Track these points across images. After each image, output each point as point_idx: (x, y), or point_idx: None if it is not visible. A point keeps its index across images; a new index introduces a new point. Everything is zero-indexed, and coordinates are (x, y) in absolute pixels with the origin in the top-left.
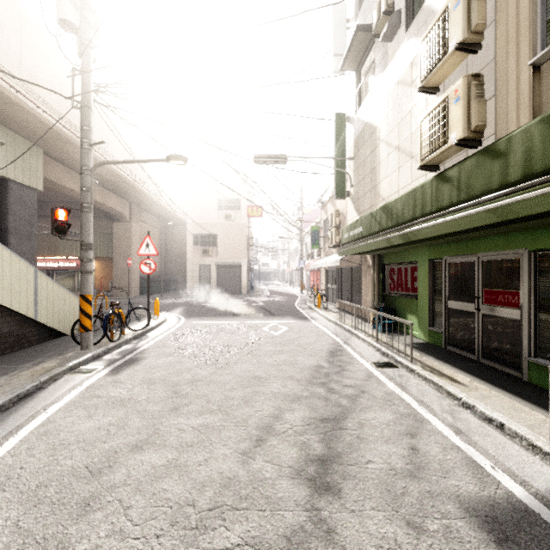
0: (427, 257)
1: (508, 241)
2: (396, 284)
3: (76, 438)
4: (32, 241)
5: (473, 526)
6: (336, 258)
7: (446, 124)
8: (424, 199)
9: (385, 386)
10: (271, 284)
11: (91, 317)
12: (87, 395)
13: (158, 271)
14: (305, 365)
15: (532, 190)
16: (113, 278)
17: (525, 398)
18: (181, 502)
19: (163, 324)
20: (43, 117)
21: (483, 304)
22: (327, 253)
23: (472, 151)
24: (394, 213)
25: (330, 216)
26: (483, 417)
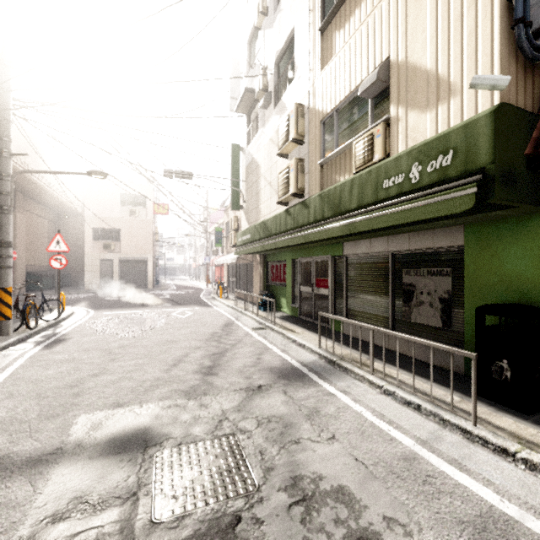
0: (290, 258)
1: (324, 250)
2: (275, 277)
3: (46, 377)
4: None
5: (272, 375)
6: (234, 256)
7: (288, 182)
8: (280, 223)
9: (255, 338)
10: (177, 278)
11: (12, 307)
12: (34, 361)
13: (47, 266)
14: (205, 333)
15: (314, 229)
16: None
17: (324, 335)
18: (134, 387)
19: (73, 315)
20: None
21: (315, 287)
22: (229, 251)
23: (301, 199)
24: (266, 228)
25: (230, 220)
26: (298, 344)
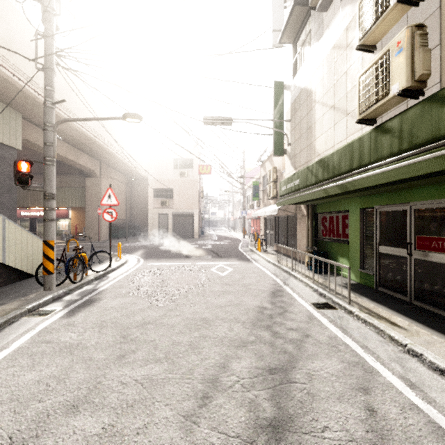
0: (358, 206)
1: (443, 190)
2: (328, 231)
3: (11, 395)
4: (12, 193)
5: None
6: (274, 208)
7: (387, 76)
8: (362, 151)
9: (327, 329)
10: (218, 229)
11: (53, 261)
12: (37, 340)
13: (124, 219)
14: (249, 306)
15: None
16: (86, 225)
17: None
18: None
19: (124, 265)
20: (19, 84)
21: (415, 250)
22: (266, 204)
23: (413, 102)
24: (330, 166)
25: (268, 172)
26: (433, 367)
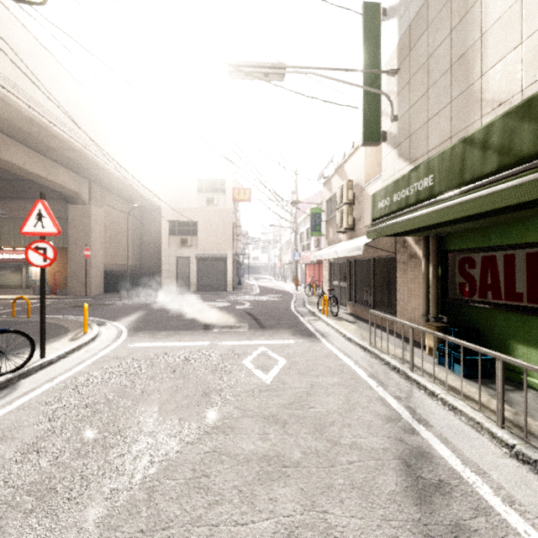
0: None
1: None
2: (479, 286)
3: None
4: None
5: None
6: (353, 244)
7: None
8: None
9: None
10: (261, 278)
11: None
12: None
13: (131, 265)
14: None
15: None
16: (69, 273)
17: None
18: None
19: (82, 349)
20: None
21: None
22: (333, 241)
23: None
24: None
25: (339, 189)
26: None
